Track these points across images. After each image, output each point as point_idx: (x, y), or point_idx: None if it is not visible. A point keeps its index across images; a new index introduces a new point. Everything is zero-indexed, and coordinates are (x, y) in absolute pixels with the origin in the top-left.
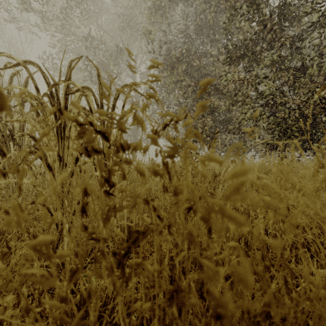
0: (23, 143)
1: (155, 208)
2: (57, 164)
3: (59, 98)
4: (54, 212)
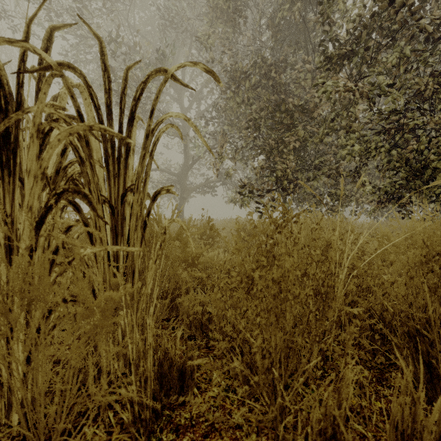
0: None
1: None
2: None
3: (3, 84)
4: None
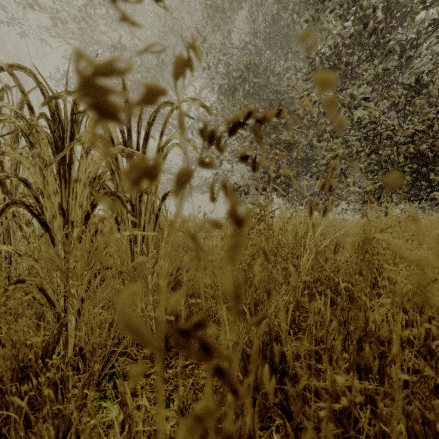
0: (16, 190)
1: (208, 346)
2: (59, 221)
3: (61, 120)
4: (54, 295)
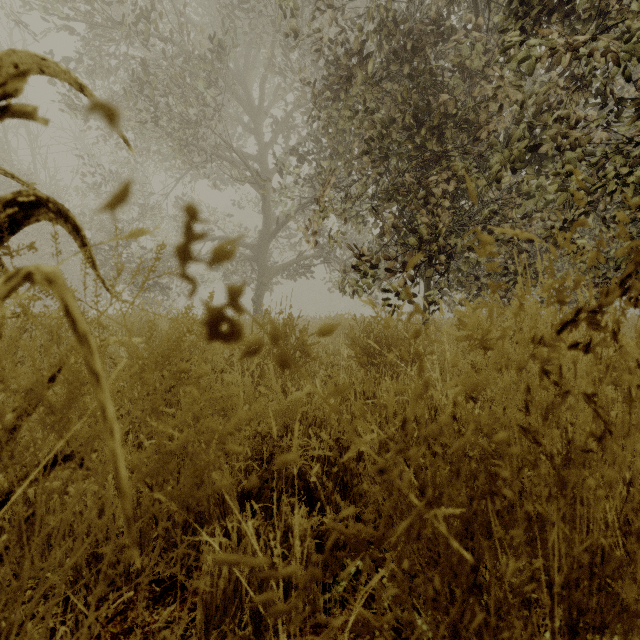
0: None
1: None
2: None
3: None
4: None
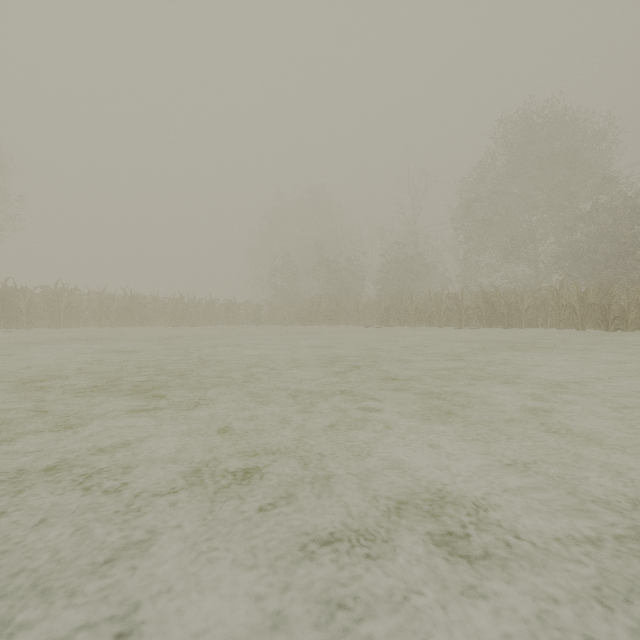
0: None
1: None
2: None
3: None
4: None
